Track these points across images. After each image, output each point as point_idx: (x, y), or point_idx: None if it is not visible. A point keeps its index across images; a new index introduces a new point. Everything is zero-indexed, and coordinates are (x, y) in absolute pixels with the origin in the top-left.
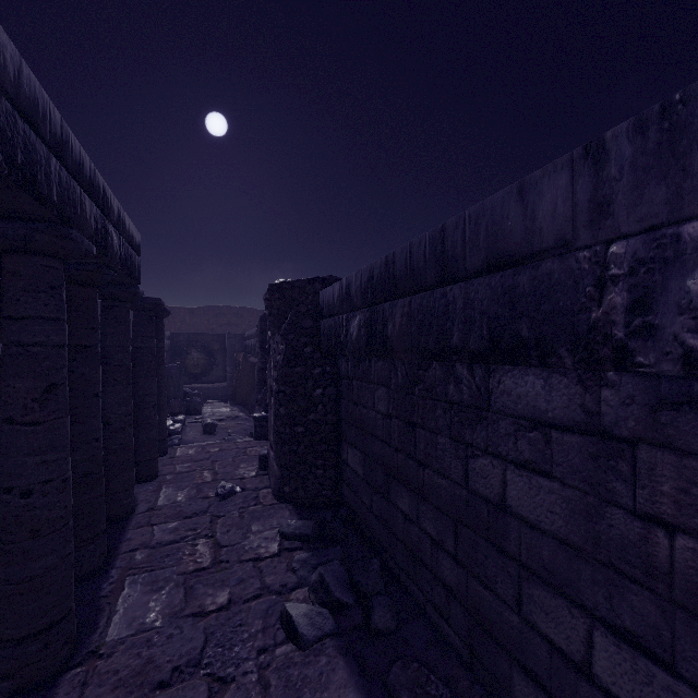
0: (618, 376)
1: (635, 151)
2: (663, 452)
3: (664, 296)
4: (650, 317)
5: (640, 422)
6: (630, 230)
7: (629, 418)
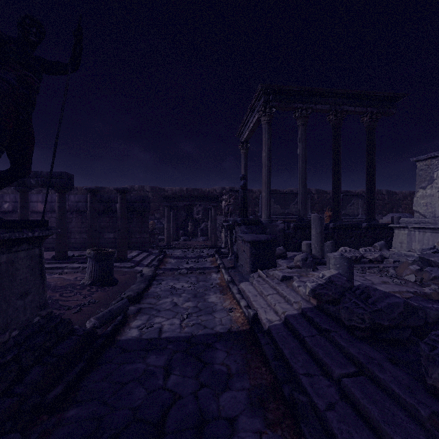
0: (0, 212)
1: (0, 196)
2: (4, 217)
3: (2, 206)
4: (1, 208)
5: (2, 216)
6: (0, 202)
7: (1, 215)
